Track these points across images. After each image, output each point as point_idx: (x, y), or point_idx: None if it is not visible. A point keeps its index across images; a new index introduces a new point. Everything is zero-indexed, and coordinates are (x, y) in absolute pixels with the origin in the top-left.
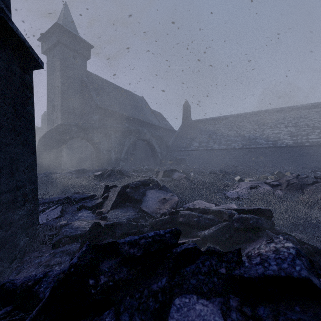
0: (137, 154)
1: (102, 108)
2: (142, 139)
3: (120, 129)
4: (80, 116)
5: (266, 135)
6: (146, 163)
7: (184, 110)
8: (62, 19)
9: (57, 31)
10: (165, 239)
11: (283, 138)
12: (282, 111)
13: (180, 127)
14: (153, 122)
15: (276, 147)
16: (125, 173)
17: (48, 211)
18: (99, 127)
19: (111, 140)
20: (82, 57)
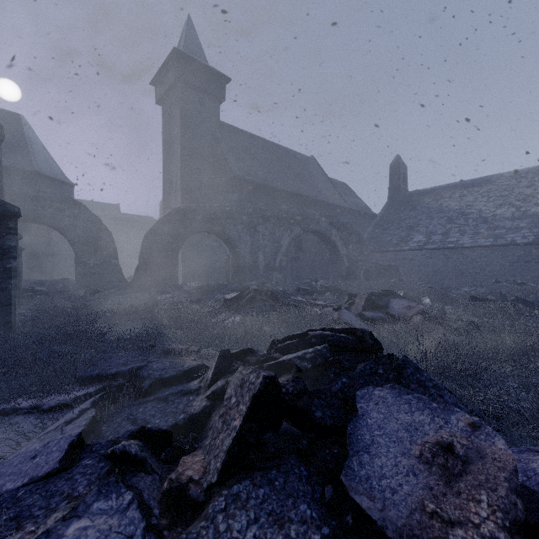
0: (304, 258)
1: (243, 180)
2: (313, 230)
3: (274, 213)
4: (210, 196)
5: None
6: (319, 275)
7: (392, 174)
8: (184, 42)
9: (175, 63)
10: None
11: None
12: None
13: (385, 206)
14: (332, 199)
15: None
16: (281, 297)
17: (54, 427)
18: (238, 211)
19: (258, 234)
20: (213, 99)
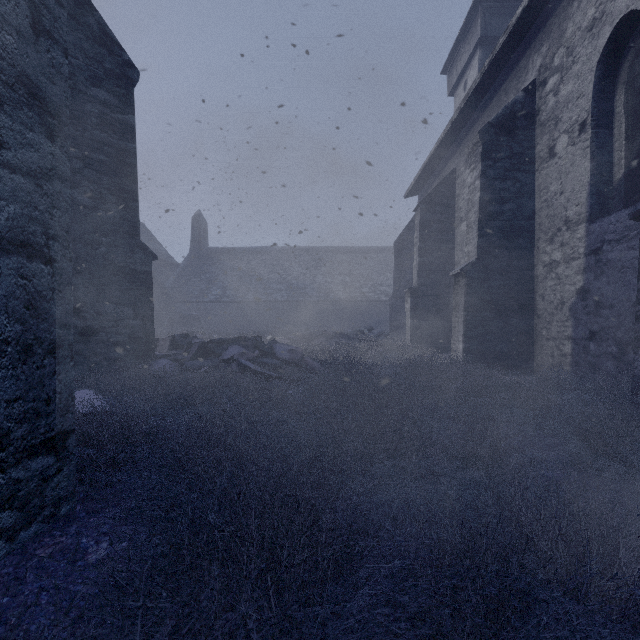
0: None
1: None
2: None
3: None
4: None
5: (318, 284)
6: None
7: (194, 227)
8: None
9: None
10: (223, 339)
11: (336, 289)
12: (338, 251)
13: (187, 257)
14: None
15: (328, 301)
16: None
17: None
18: None
19: None
20: None
